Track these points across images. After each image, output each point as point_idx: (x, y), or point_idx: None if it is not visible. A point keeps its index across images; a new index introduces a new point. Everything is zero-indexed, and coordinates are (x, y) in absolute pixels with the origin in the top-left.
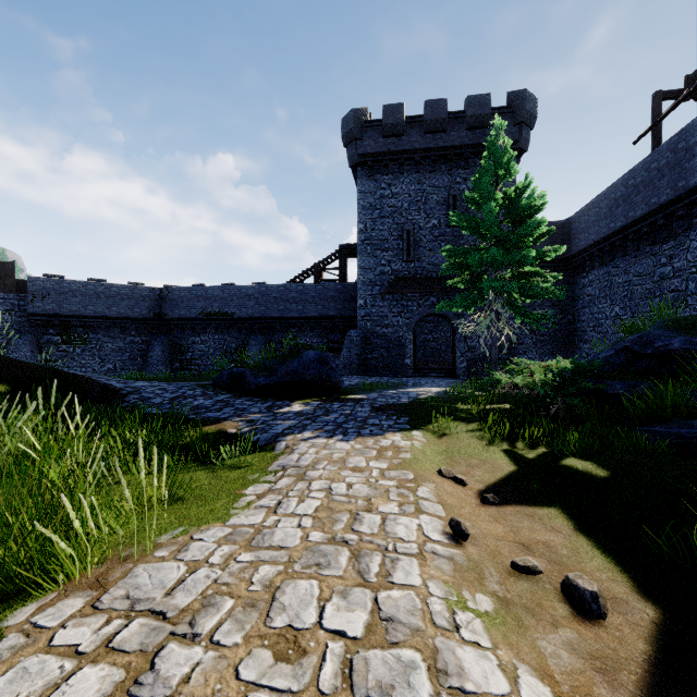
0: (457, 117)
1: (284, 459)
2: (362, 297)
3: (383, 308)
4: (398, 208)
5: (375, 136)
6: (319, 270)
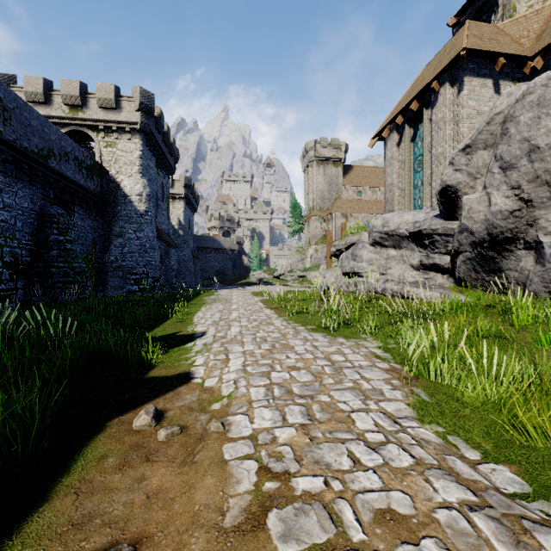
0: None
1: None
2: None
3: None
4: None
5: None
6: None
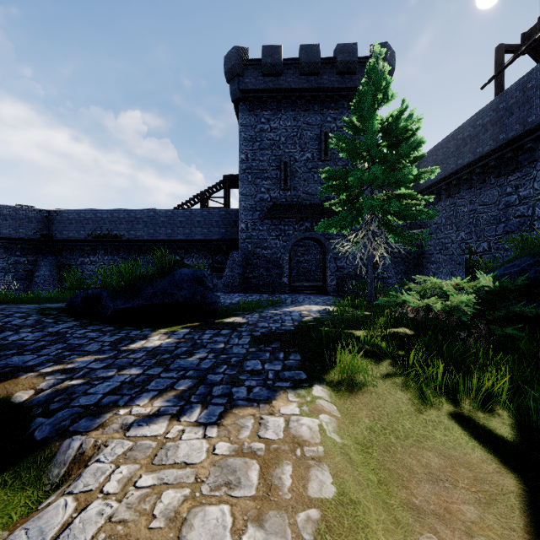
0: (329, 62)
1: (37, 518)
2: (243, 221)
3: (263, 232)
4: (276, 141)
5: (255, 74)
6: (205, 198)
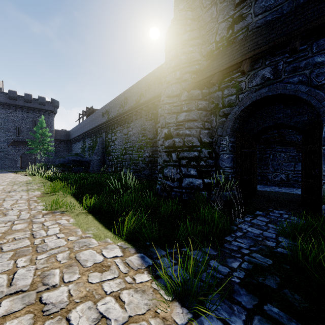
0: (36, 100)
1: None
2: None
3: (9, 149)
4: (15, 120)
5: (5, 97)
6: None
